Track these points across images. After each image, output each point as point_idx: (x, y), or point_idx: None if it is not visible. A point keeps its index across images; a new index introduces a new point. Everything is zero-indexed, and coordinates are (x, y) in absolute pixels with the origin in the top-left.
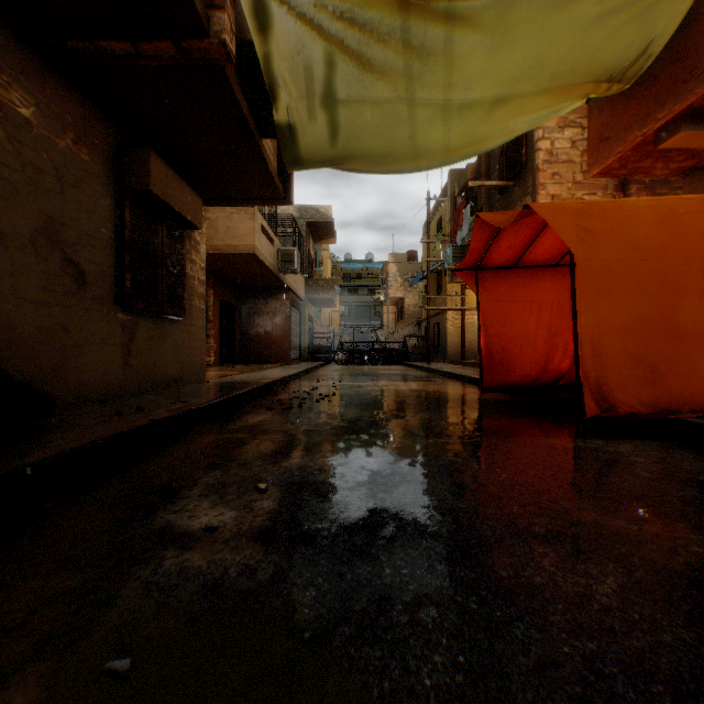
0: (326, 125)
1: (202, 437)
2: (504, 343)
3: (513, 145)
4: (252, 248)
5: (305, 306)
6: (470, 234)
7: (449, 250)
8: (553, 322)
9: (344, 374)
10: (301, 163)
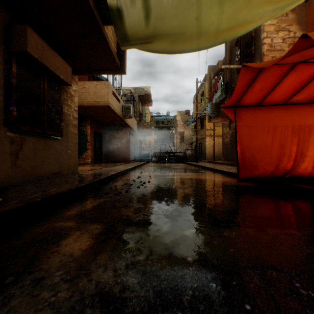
0: (142, 8)
1: (38, 226)
2: (251, 152)
3: (246, 46)
4: (107, 102)
5: (137, 135)
6: (219, 97)
7: (208, 105)
8: (282, 139)
9: (156, 168)
10: (128, 40)
